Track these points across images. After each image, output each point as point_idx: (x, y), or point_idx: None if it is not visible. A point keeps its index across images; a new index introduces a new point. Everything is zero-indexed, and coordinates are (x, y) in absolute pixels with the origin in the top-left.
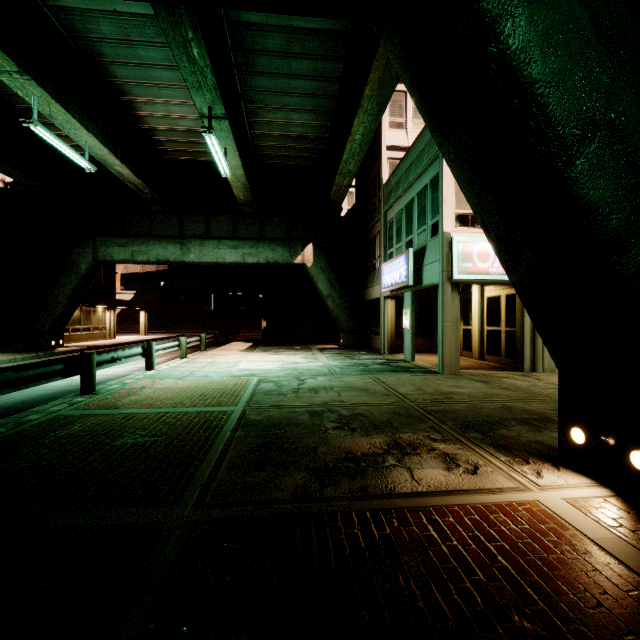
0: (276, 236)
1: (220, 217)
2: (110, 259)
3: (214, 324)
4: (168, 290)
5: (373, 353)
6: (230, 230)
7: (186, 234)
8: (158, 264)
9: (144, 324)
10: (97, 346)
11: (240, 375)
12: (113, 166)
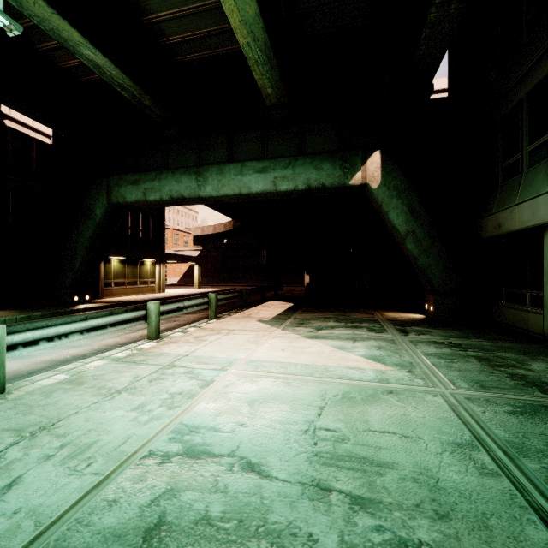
0: (322, 150)
1: (246, 134)
2: (123, 201)
3: (267, 278)
4: (230, 247)
5: (539, 348)
6: (258, 150)
7: (205, 162)
8: (177, 205)
9: (197, 278)
10: (123, 302)
11: (92, 541)
12: (79, 49)
